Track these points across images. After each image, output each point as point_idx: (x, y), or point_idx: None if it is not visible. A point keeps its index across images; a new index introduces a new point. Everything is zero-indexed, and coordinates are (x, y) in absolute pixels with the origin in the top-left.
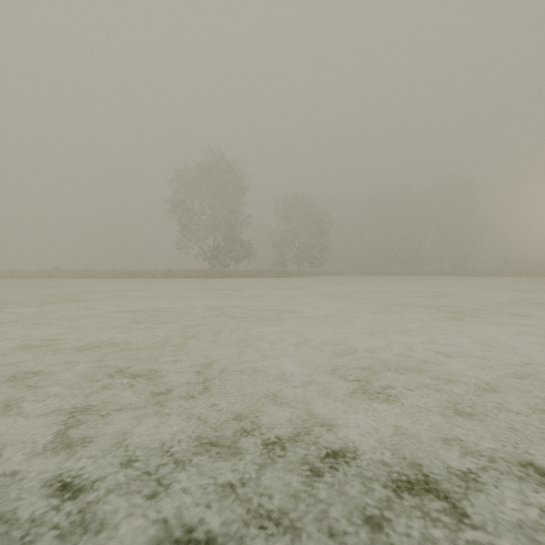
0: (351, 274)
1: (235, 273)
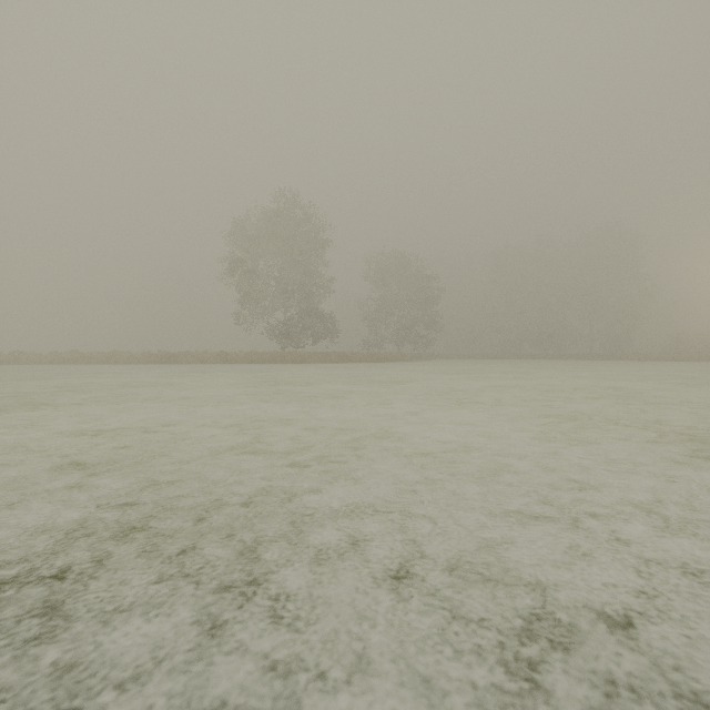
0: (468, 358)
1: (312, 357)
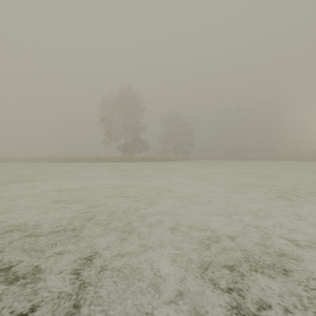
0: (205, 159)
1: (137, 159)
